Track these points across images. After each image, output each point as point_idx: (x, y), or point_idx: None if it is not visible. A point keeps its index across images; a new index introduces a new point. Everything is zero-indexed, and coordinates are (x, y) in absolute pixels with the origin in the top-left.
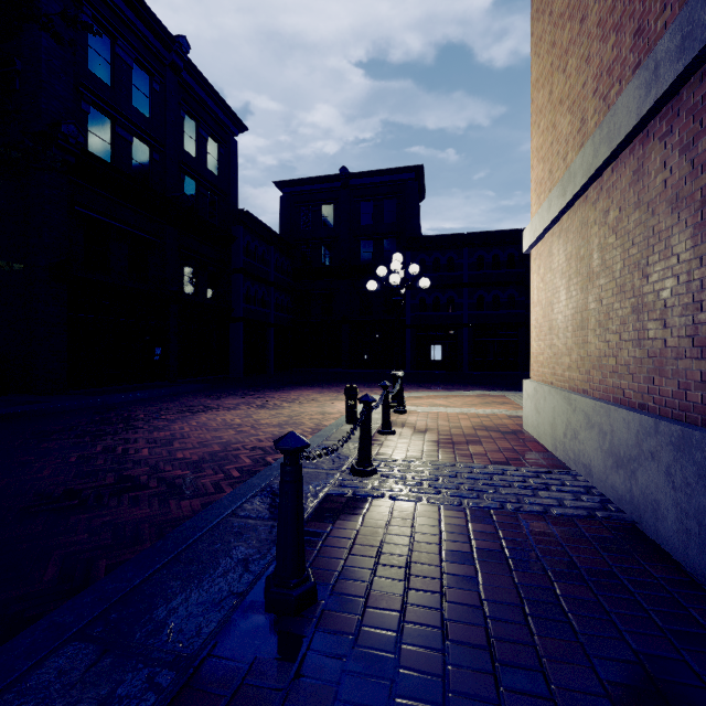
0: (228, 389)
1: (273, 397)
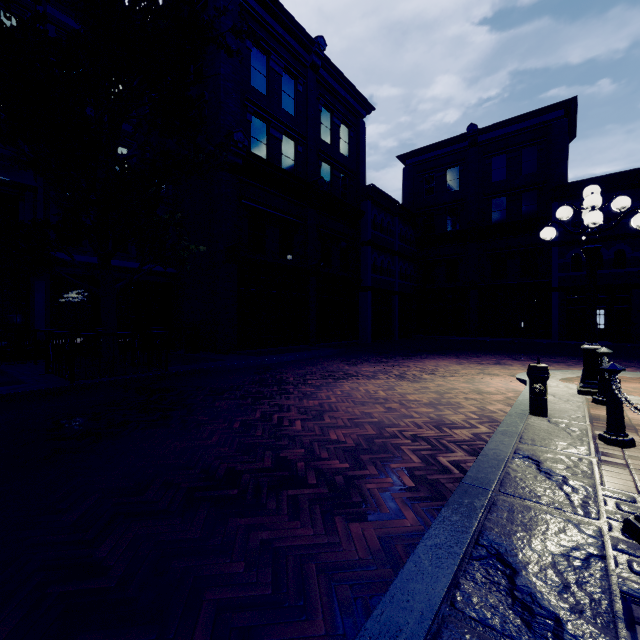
0: (361, 355)
1: (408, 366)
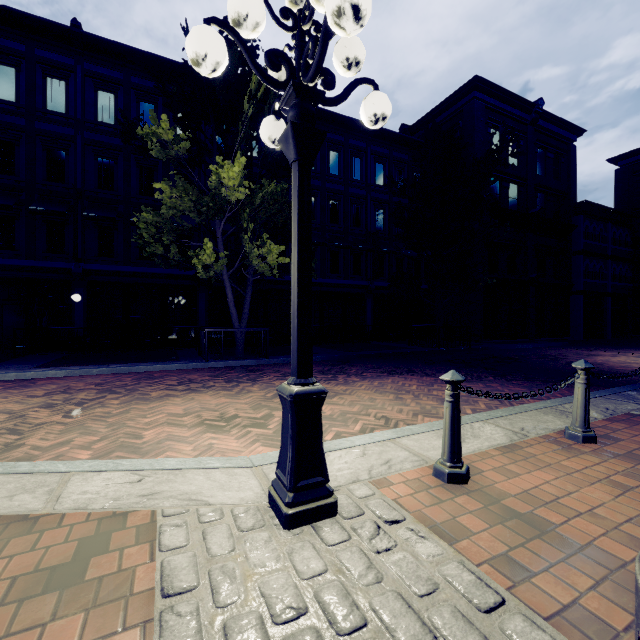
0: (586, 347)
1: (639, 353)
